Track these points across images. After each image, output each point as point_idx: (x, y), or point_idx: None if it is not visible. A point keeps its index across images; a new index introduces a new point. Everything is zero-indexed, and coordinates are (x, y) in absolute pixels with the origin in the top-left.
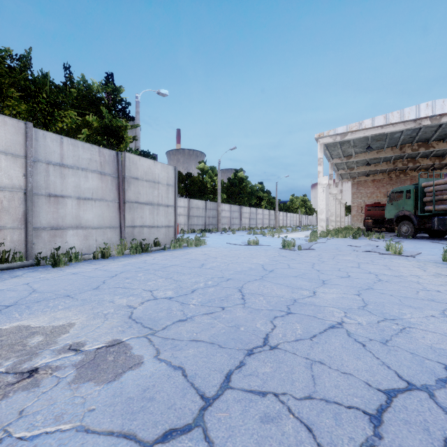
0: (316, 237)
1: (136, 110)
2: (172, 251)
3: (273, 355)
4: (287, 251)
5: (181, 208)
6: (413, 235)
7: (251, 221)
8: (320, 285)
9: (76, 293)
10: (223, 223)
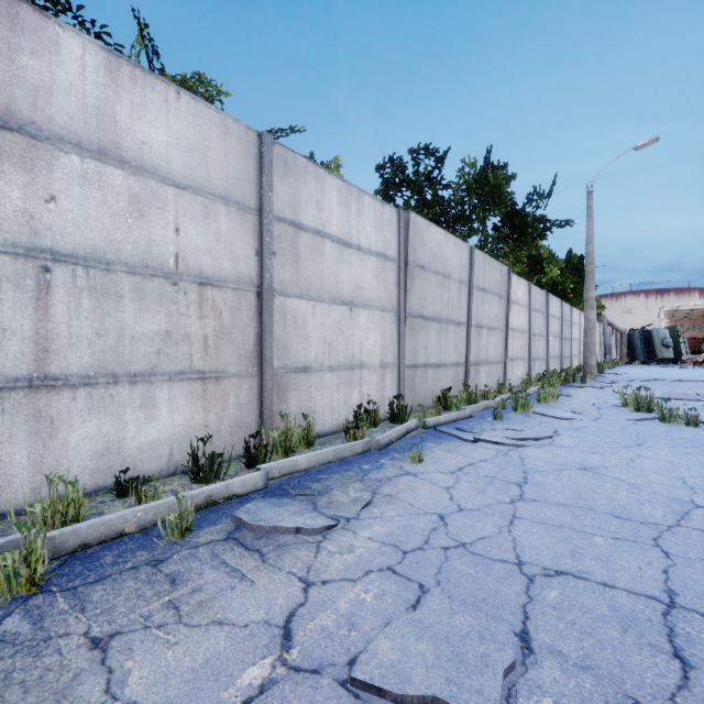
0: None
1: None
2: None
3: None
4: None
5: None
6: None
7: None
8: None
9: None
10: None
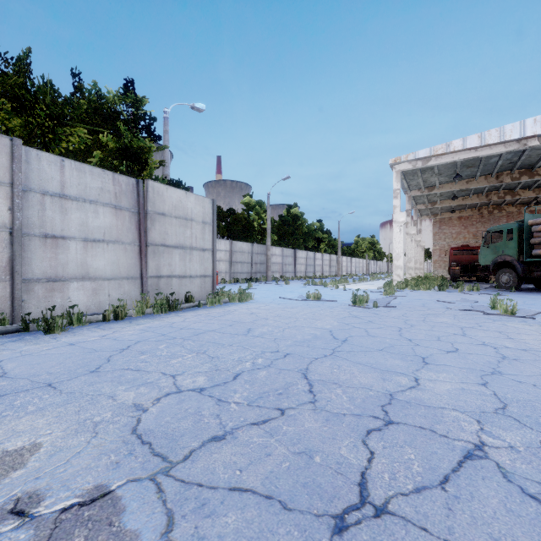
0: (393, 290)
1: (164, 129)
2: (208, 309)
3: (385, 535)
4: (359, 309)
5: (222, 252)
6: (517, 286)
7: (308, 267)
8: (420, 366)
9: (63, 380)
10: (274, 270)
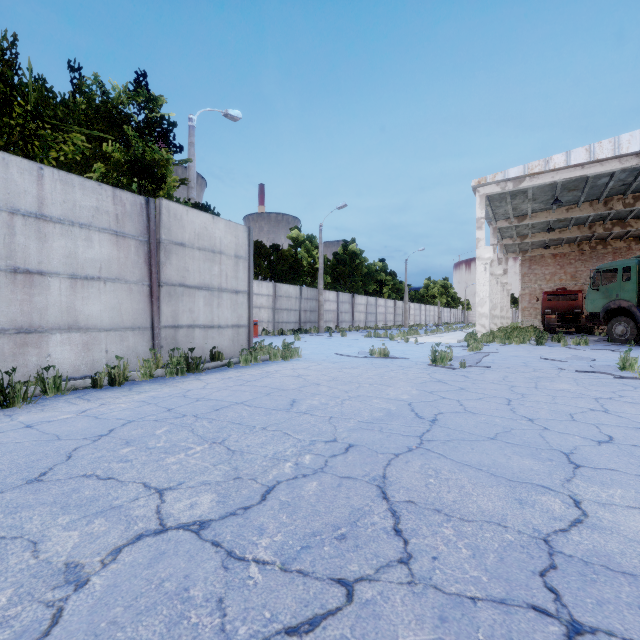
0: (480, 344)
1: (189, 140)
2: (241, 370)
3: None
4: (442, 371)
5: (264, 297)
6: (636, 339)
7: (369, 316)
8: (570, 471)
9: None
10: (327, 319)
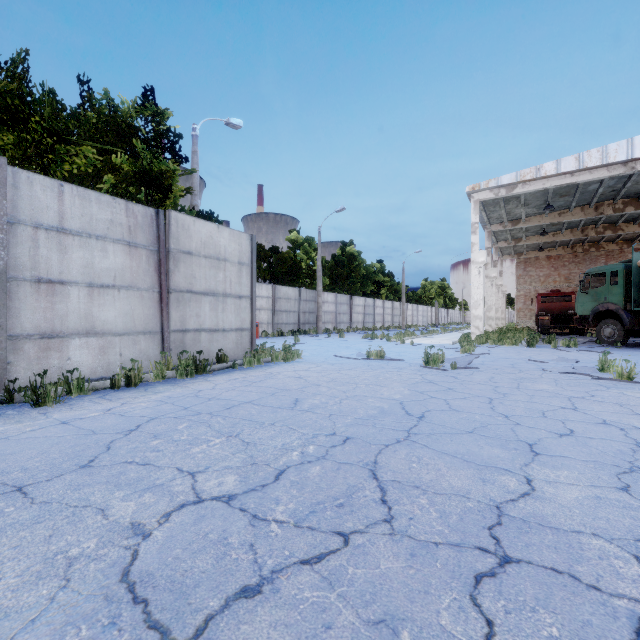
0: (472, 346)
1: (193, 149)
2: (245, 371)
3: None
4: (434, 372)
5: (263, 299)
6: (623, 340)
7: (367, 317)
8: (529, 458)
9: (39, 481)
10: (326, 320)
